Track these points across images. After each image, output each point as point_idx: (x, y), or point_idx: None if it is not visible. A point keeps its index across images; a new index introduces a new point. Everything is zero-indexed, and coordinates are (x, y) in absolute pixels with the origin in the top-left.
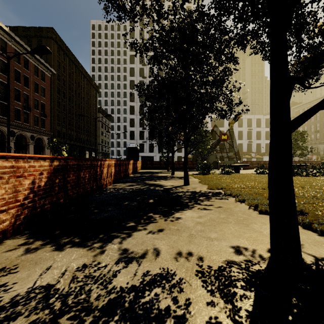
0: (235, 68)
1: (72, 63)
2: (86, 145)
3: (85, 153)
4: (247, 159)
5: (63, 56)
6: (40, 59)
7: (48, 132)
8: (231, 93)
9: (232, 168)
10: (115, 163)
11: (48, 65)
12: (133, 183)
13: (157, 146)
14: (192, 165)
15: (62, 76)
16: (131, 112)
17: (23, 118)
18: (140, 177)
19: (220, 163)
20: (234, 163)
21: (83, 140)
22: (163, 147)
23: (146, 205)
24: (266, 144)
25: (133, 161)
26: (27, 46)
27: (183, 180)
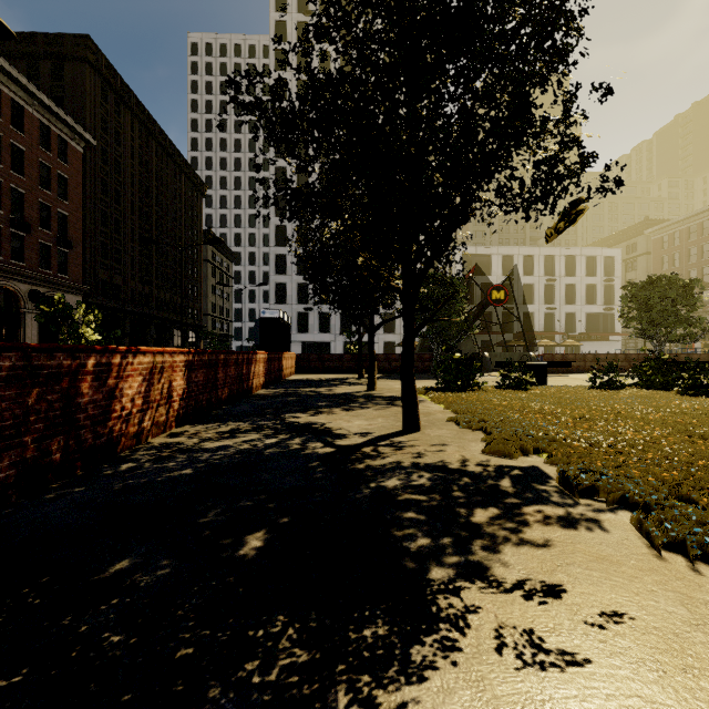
0: (566, 58)
1: (138, 123)
2: (174, 316)
3: (172, 335)
4: (545, 349)
5: (115, 107)
6: (54, 109)
7: (77, 284)
8: (568, 117)
9: (527, 373)
10: (189, 361)
11: (75, 124)
12: (248, 420)
13: (338, 319)
14: (421, 362)
15: (114, 153)
16: (278, 239)
17: (9, 249)
18: (279, 400)
19: (489, 359)
20: (521, 357)
21: (168, 306)
22: (349, 317)
23: (207, 592)
24: (587, 313)
25: (268, 354)
26: (18, 74)
27: (398, 409)
